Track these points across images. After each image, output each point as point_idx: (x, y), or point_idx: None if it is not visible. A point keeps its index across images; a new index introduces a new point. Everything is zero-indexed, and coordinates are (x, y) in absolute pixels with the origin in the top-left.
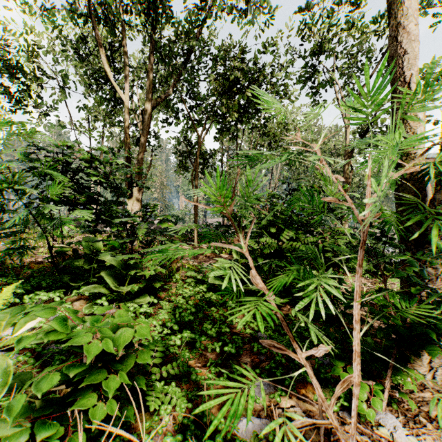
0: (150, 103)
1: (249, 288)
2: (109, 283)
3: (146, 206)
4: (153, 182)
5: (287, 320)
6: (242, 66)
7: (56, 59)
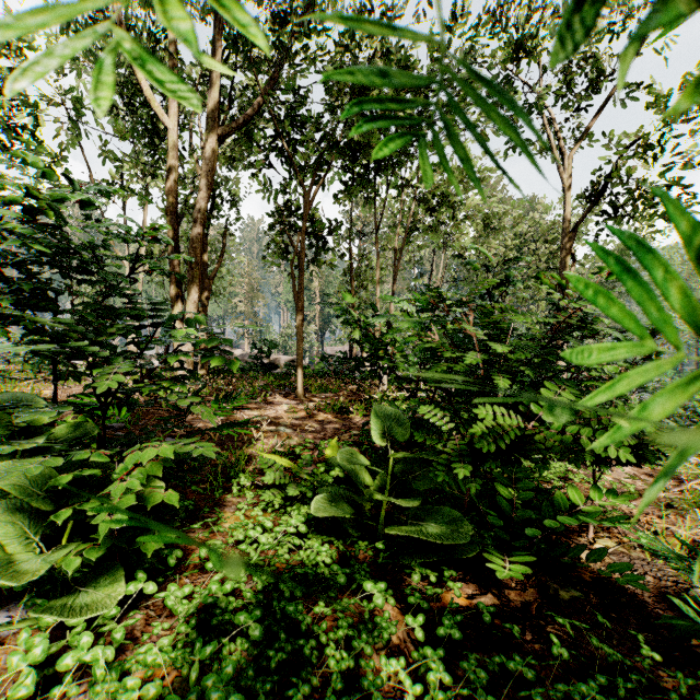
0: (214, 130)
1: (421, 534)
2: (4, 541)
3: (175, 317)
4: (237, 287)
5: (549, 660)
6: (386, 51)
7: (62, 68)
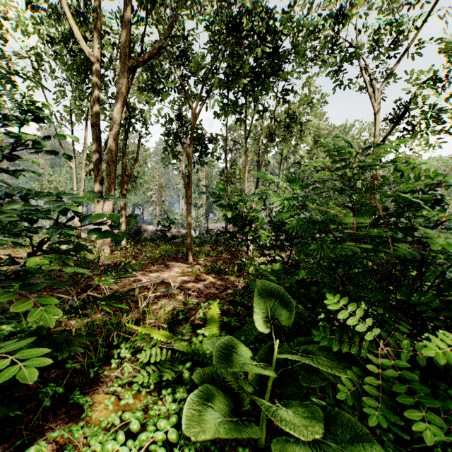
0: (125, 62)
1: None
2: None
3: None
4: (151, 184)
5: None
6: None
7: (26, 31)
